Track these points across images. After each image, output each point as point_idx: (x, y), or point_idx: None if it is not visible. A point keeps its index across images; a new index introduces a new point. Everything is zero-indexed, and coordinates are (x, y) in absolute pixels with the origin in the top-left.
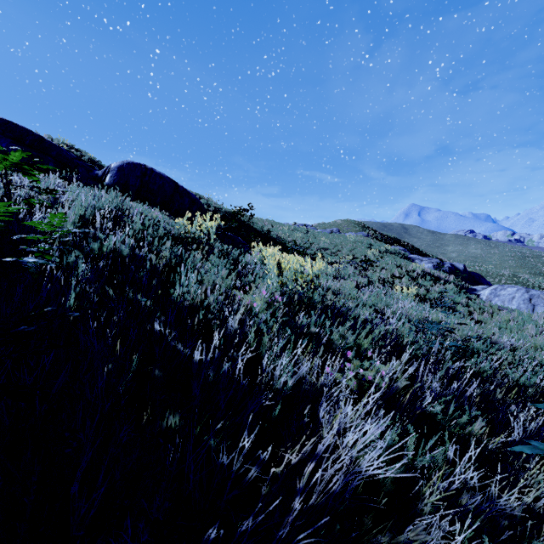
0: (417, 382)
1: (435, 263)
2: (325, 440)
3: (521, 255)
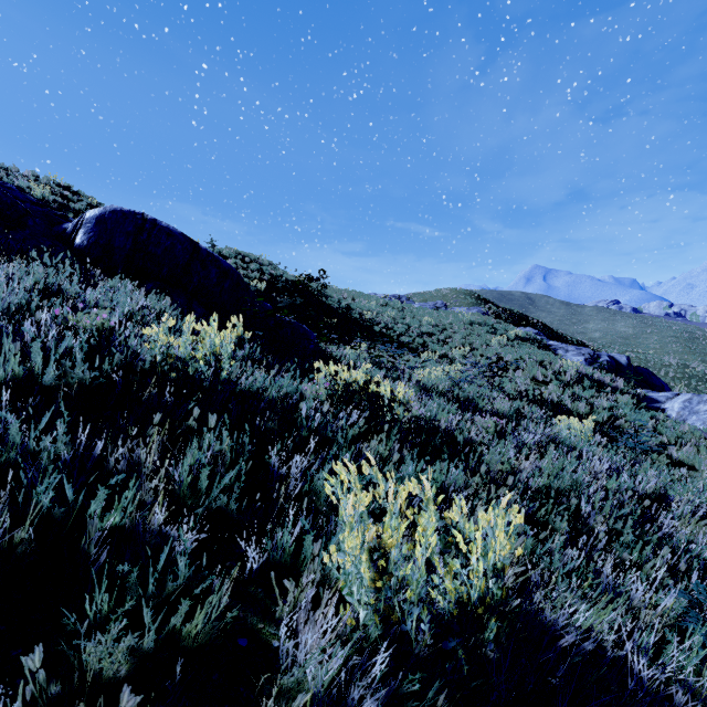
0: None
1: (588, 356)
2: None
3: (688, 336)
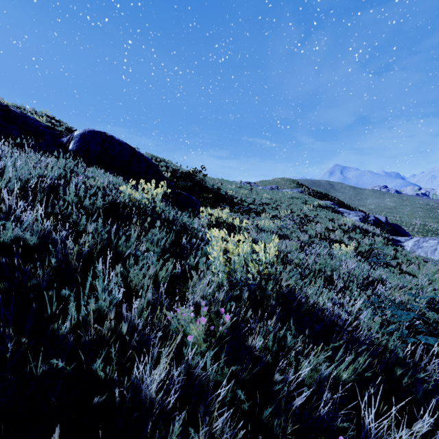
0: None
1: (361, 216)
2: None
3: (429, 207)
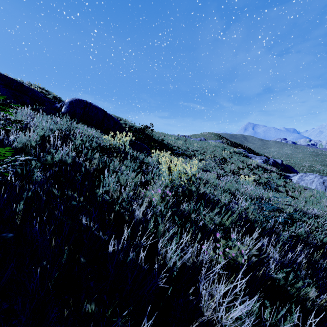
0: (263, 252)
1: (264, 159)
2: (205, 317)
3: (315, 153)
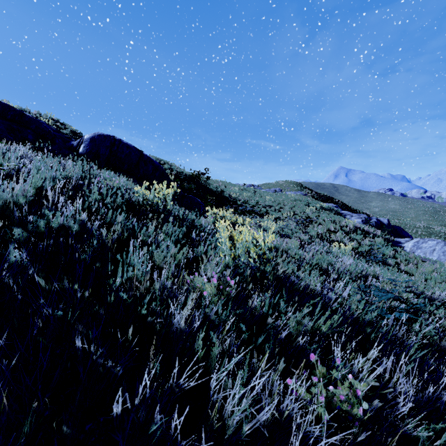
0: (385, 380)
1: (363, 219)
2: None
3: (433, 210)
